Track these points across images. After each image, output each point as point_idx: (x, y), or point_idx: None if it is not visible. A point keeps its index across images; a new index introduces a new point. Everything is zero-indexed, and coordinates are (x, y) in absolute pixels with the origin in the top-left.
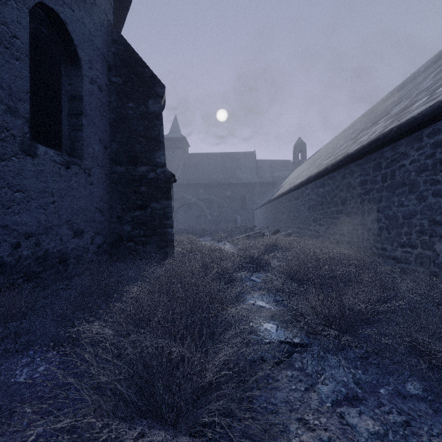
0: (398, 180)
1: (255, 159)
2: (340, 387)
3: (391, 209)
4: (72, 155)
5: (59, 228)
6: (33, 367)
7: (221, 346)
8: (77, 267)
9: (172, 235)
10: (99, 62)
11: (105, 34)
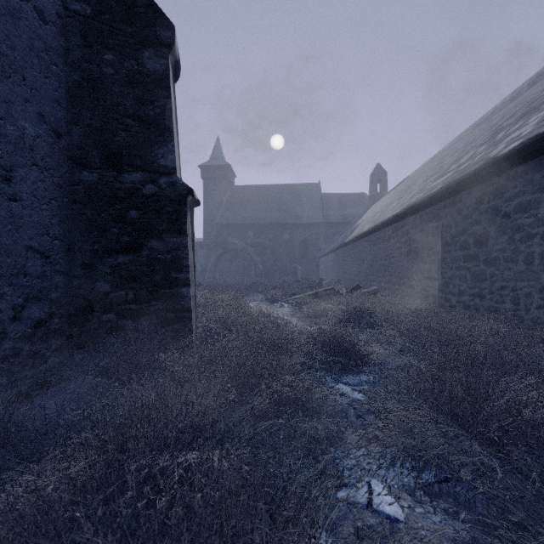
0: None
1: (319, 192)
2: None
3: None
4: None
5: None
6: None
7: None
8: None
9: (188, 299)
10: None
11: None
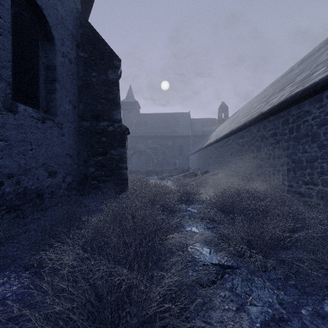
0: (303, 132)
1: (189, 117)
2: (267, 308)
3: (297, 155)
4: (48, 113)
5: (36, 170)
6: (7, 286)
7: (164, 272)
8: (51, 200)
9: (126, 175)
10: (69, 40)
11: (74, 19)
